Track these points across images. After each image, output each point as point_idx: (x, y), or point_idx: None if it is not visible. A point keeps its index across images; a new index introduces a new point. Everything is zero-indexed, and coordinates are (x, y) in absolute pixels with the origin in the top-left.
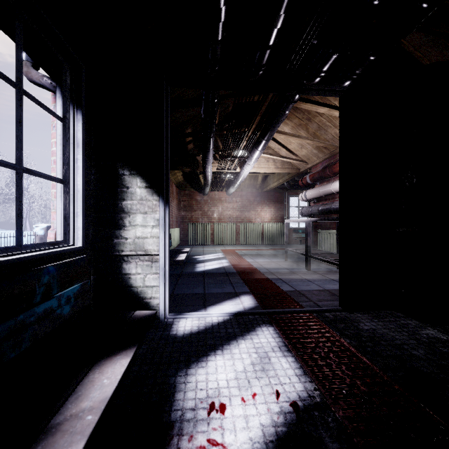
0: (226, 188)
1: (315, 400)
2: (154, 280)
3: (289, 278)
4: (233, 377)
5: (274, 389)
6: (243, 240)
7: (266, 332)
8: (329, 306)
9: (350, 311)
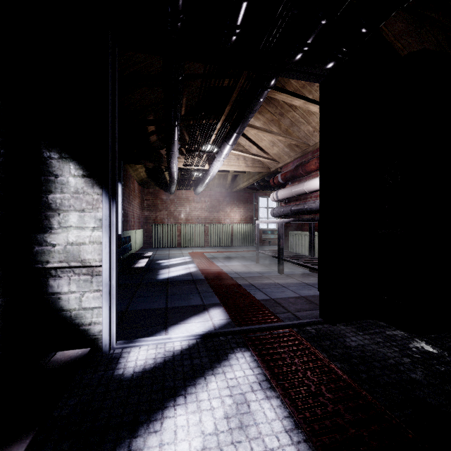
0: (194, 187)
1: None
2: (95, 299)
3: (262, 284)
4: (200, 446)
5: None
6: (211, 242)
7: (241, 361)
8: (309, 317)
9: (333, 323)
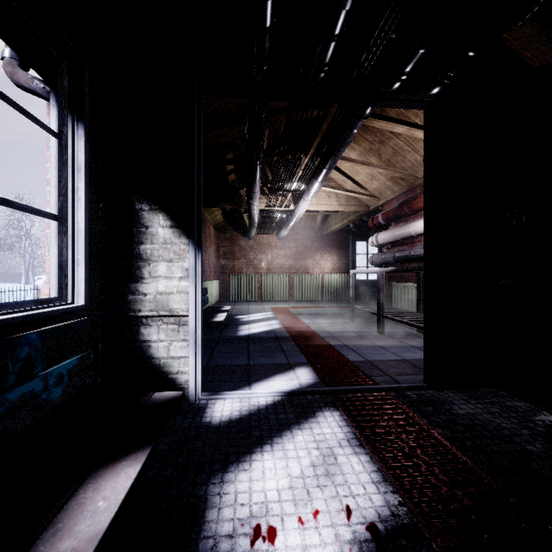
0: (277, 230)
1: (401, 522)
2: (182, 349)
3: (357, 345)
4: (287, 485)
5: (344, 504)
6: (297, 295)
7: (330, 419)
8: (411, 382)
9: (439, 389)
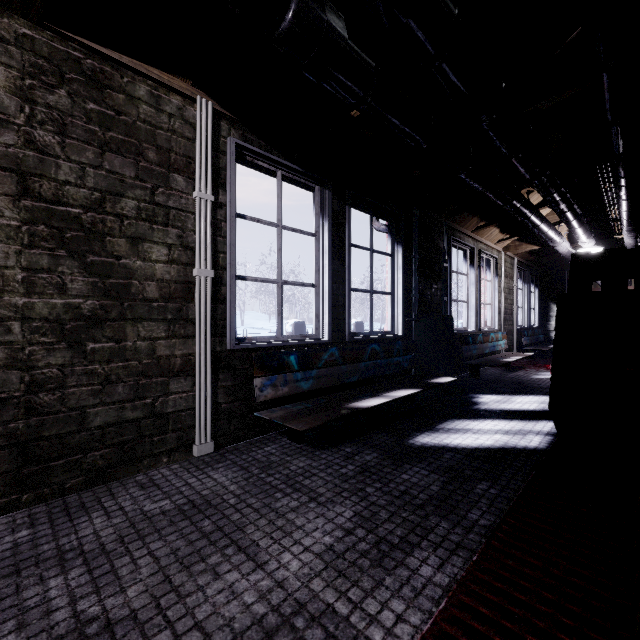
0: None
1: None
2: None
3: None
4: None
5: None
6: None
7: None
8: None
9: None
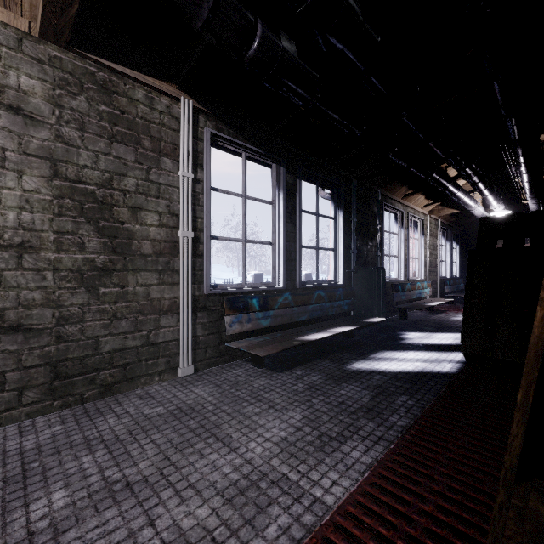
0: None
1: None
2: None
3: None
4: None
5: None
6: None
7: None
8: None
9: None
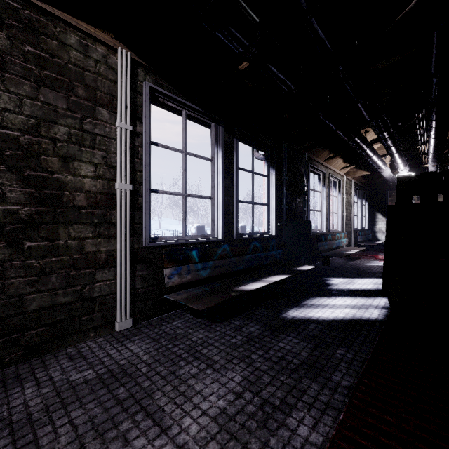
0: None
1: None
2: (384, 237)
3: None
4: None
5: None
6: None
7: None
8: None
9: None
